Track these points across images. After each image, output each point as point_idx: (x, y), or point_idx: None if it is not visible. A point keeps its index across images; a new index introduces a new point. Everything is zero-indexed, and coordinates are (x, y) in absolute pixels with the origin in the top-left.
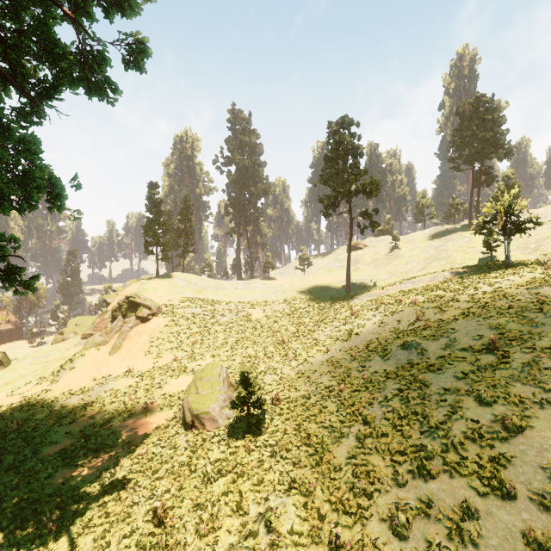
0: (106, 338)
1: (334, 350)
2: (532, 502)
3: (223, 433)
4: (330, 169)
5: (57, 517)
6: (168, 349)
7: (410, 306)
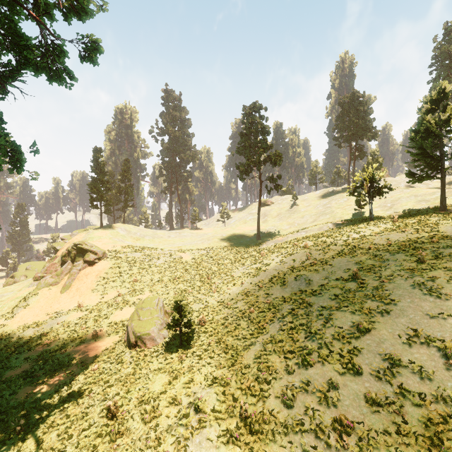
0: (57, 279)
1: (247, 283)
2: (372, 375)
3: (161, 349)
4: (244, 142)
5: (23, 423)
6: (112, 286)
7: (302, 249)
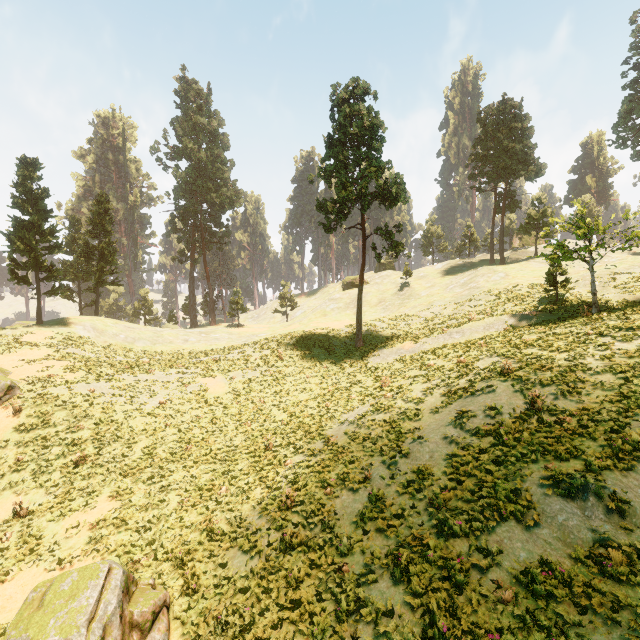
0: None
1: (379, 479)
2: None
3: None
4: (335, 157)
5: None
6: (11, 482)
7: (497, 376)
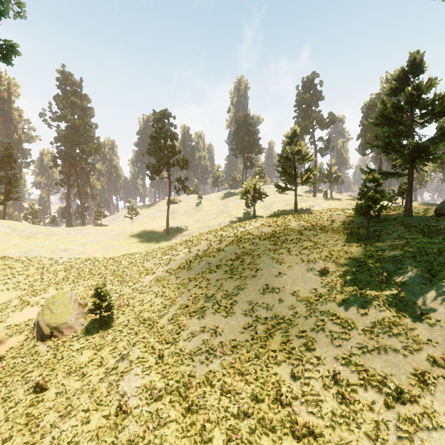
0: None
1: (159, 272)
2: (242, 314)
3: (80, 334)
4: (154, 145)
5: None
6: (3, 290)
7: (205, 241)
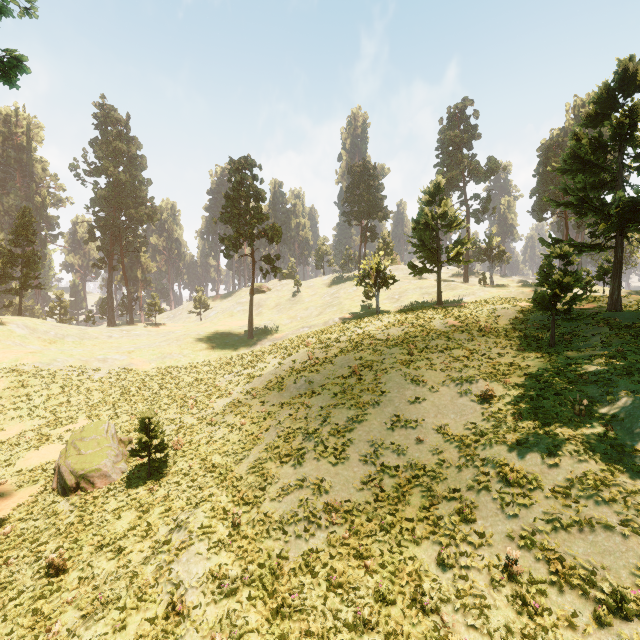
0: None
1: (236, 393)
2: (360, 461)
3: (119, 486)
4: (231, 208)
5: None
6: (14, 418)
7: (304, 347)
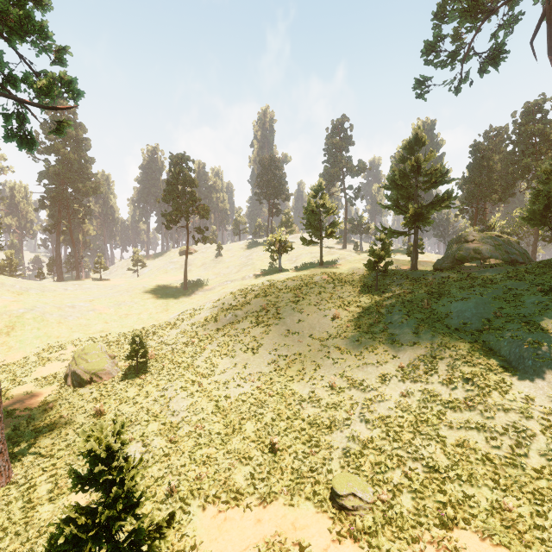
0: None
1: (184, 326)
2: (267, 354)
3: (119, 378)
4: (172, 191)
5: None
6: (15, 347)
7: (229, 295)
